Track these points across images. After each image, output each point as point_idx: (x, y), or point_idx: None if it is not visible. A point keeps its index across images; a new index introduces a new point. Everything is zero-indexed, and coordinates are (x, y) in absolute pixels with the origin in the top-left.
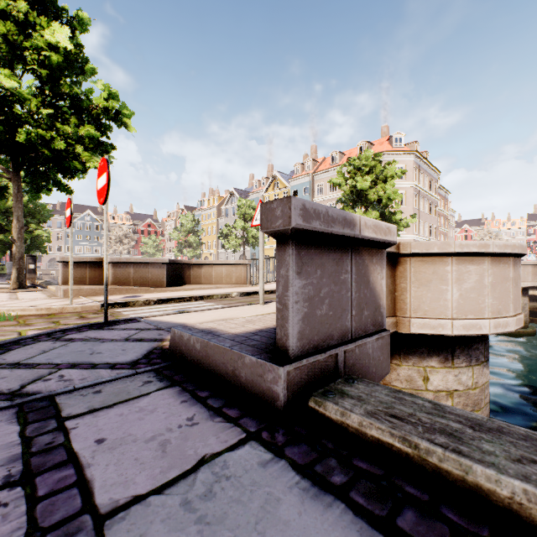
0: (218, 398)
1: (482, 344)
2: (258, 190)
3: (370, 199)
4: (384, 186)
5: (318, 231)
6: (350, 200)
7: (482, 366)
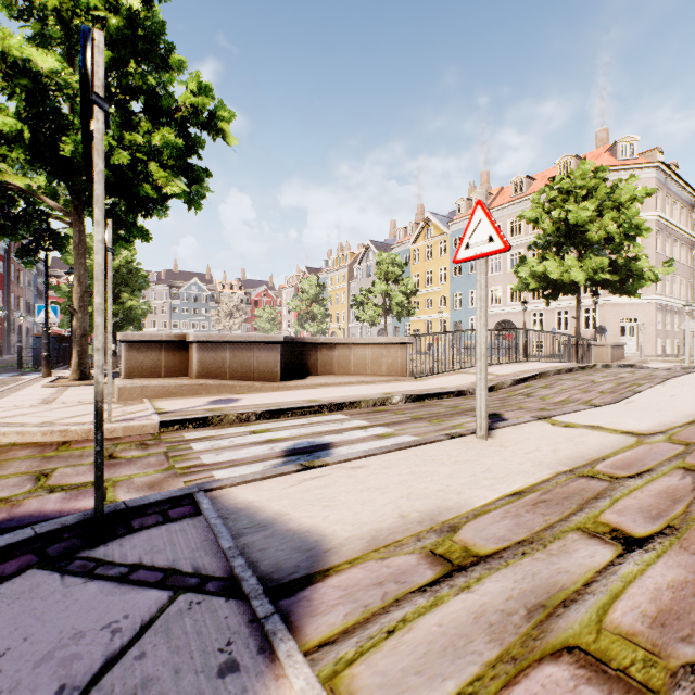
0: None
1: None
2: (402, 240)
3: (590, 238)
4: (617, 216)
5: None
6: (553, 243)
7: None
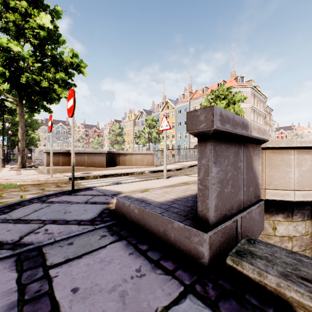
0: (154, 252)
1: (311, 206)
2: (157, 110)
3: None
4: (234, 107)
5: (228, 131)
6: None
7: (311, 220)
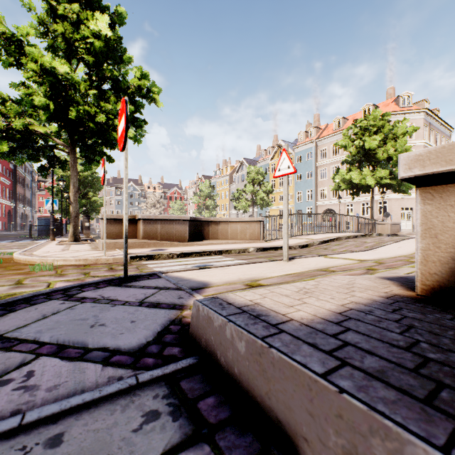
0: None
1: None
2: (264, 158)
3: (378, 158)
4: (394, 144)
5: None
6: (356, 160)
7: None
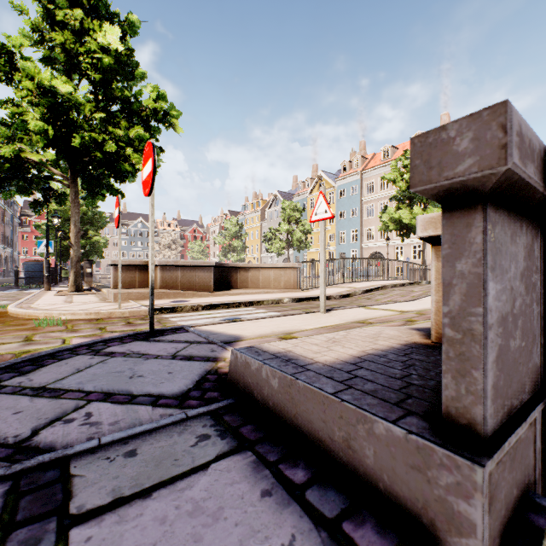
0: (324, 492)
1: None
2: (302, 191)
3: None
4: None
5: (531, 184)
6: (406, 197)
7: None
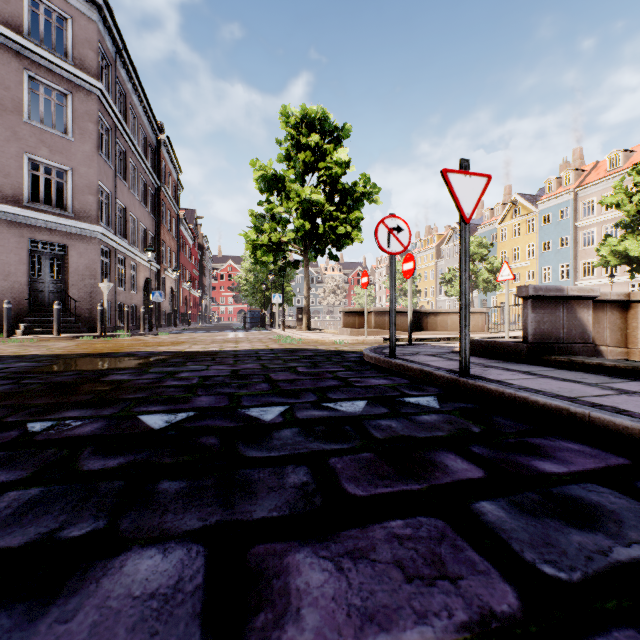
0: (497, 358)
1: None
2: (489, 221)
3: None
4: None
5: (541, 295)
6: (637, 222)
7: None
